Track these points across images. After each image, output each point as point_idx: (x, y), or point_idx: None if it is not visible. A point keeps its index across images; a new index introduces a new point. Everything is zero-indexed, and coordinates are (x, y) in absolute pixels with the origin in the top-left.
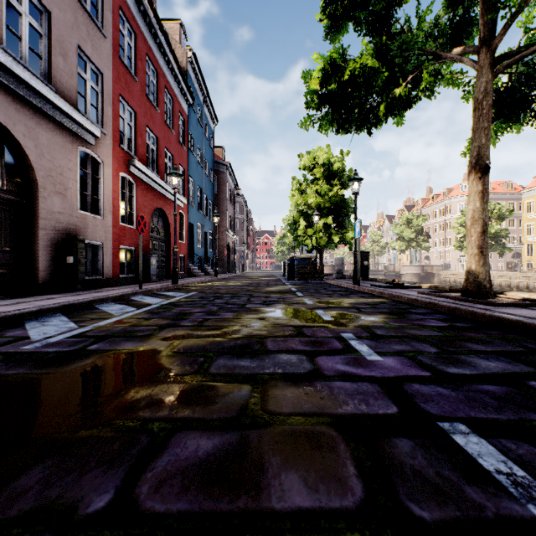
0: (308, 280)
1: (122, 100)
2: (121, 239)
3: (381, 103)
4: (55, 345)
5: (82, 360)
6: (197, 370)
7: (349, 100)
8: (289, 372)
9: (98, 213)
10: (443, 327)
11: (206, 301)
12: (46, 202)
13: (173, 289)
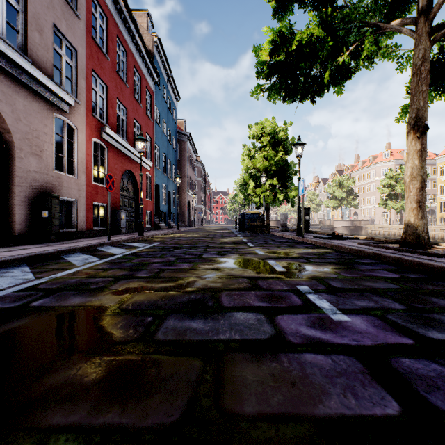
0: (257, 233)
1: (95, 75)
2: (93, 197)
3: (324, 73)
4: None
5: (16, 321)
6: (141, 335)
7: (295, 71)
8: (247, 338)
9: (72, 173)
10: (396, 279)
11: (166, 252)
12: (22, 162)
13: (139, 240)
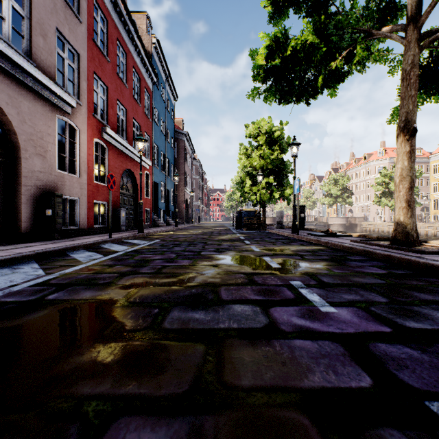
0: (253, 230)
1: (96, 77)
2: (94, 195)
3: (318, 77)
4: (16, 294)
5: (36, 312)
6: (150, 325)
7: (290, 74)
8: (244, 327)
9: (75, 172)
10: (384, 275)
11: (166, 249)
12: (27, 162)
13: (139, 237)
